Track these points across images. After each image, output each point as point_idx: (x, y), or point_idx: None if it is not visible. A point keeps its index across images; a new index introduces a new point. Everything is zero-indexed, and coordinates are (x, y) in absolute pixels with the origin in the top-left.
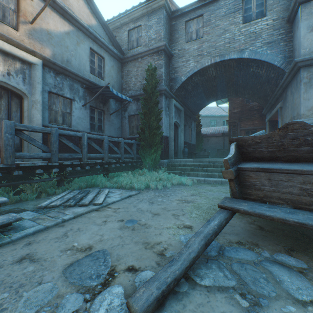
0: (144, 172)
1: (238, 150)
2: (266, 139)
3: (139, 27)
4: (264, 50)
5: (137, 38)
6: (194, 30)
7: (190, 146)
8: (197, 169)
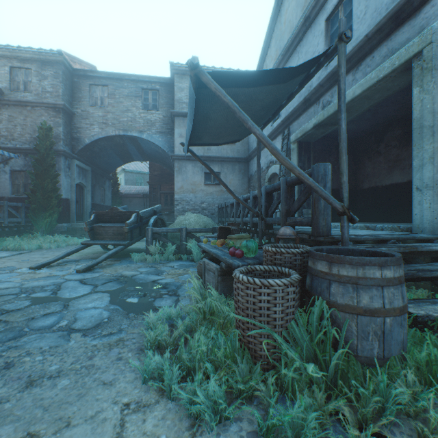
0: (36, 236)
1: (97, 217)
2: (107, 213)
3: (28, 69)
4: (158, 137)
5: (26, 82)
6: (100, 96)
7: (102, 208)
8: None
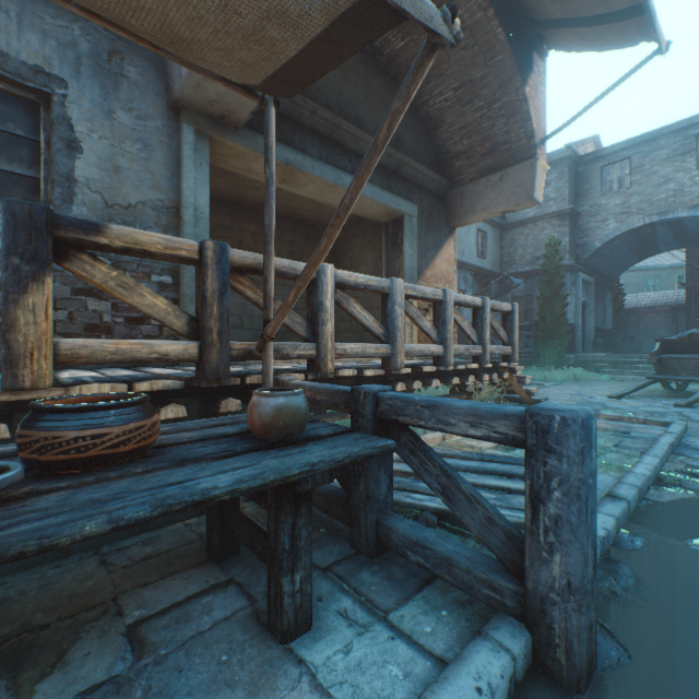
0: (549, 368)
1: (661, 347)
2: (679, 341)
3: None
4: None
5: None
6: (616, 178)
7: (602, 333)
8: (621, 366)
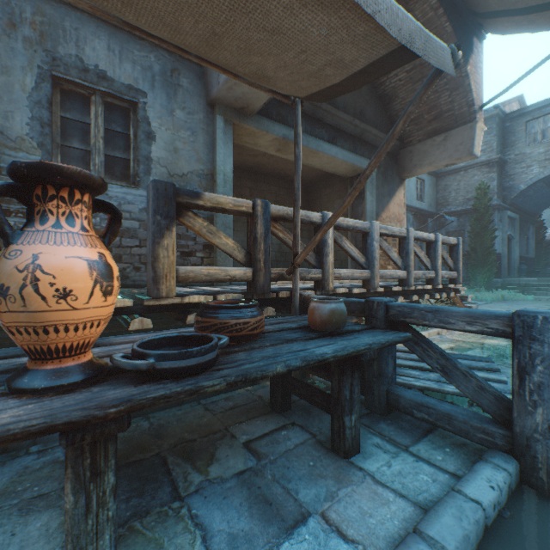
0: (479, 290)
1: None
2: None
3: None
4: None
5: None
6: (539, 130)
7: (525, 261)
8: (544, 289)
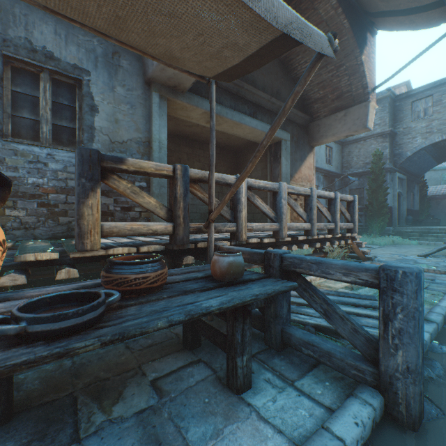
0: (375, 236)
1: None
2: None
3: None
4: None
5: None
6: (422, 109)
7: (411, 213)
8: (426, 235)
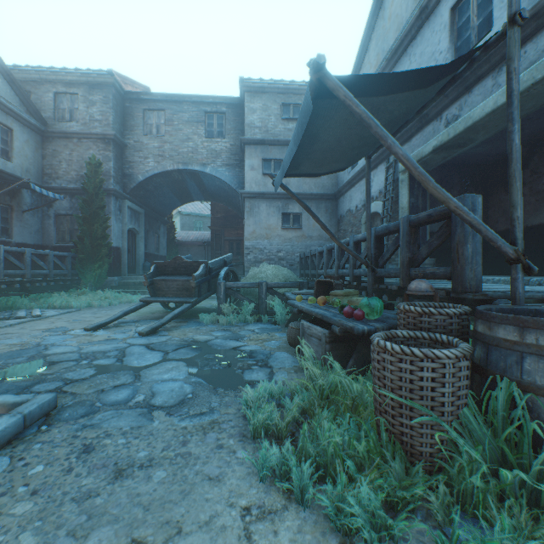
0: (84, 292)
1: (157, 269)
2: (169, 264)
3: (74, 95)
4: (224, 171)
5: (72, 109)
6: (155, 123)
7: (156, 259)
8: None
